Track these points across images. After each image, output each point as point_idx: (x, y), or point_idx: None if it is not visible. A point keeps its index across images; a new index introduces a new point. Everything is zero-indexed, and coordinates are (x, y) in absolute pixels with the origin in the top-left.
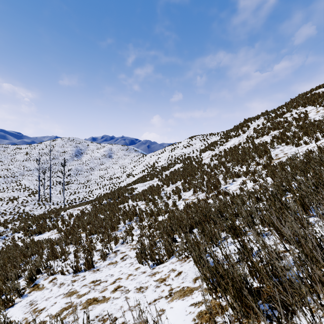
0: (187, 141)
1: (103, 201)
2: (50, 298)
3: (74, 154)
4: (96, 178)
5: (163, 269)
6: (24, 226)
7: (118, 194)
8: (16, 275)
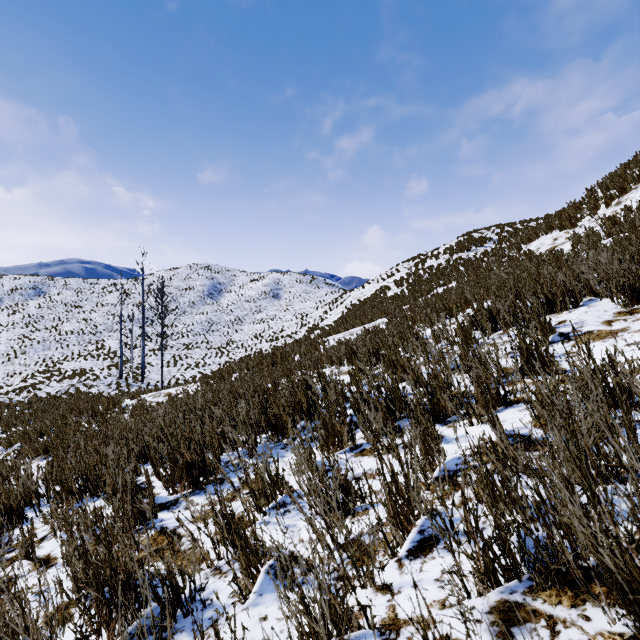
0: (456, 241)
1: (231, 375)
2: None
3: (207, 293)
4: (245, 338)
5: None
6: (26, 429)
7: (273, 356)
8: None
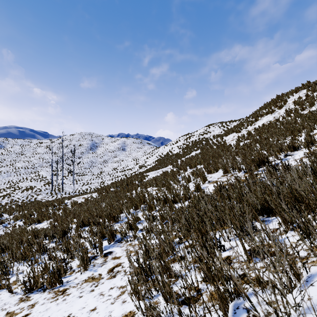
0: (203, 129)
1: (110, 189)
2: None
3: (89, 147)
4: (109, 170)
5: None
6: (25, 213)
7: (127, 182)
8: None
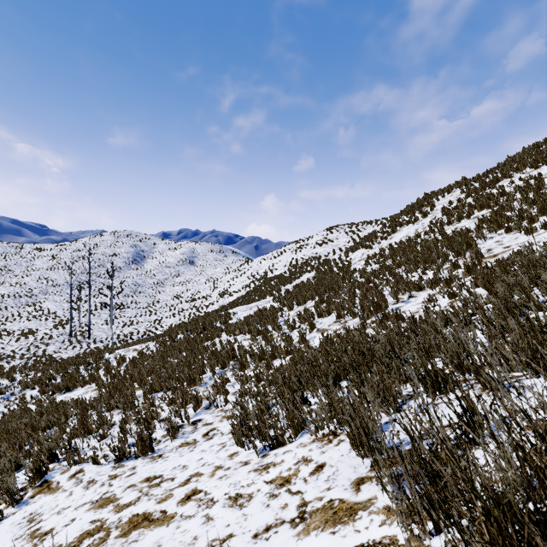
0: (322, 234)
1: (177, 336)
2: (67, 509)
3: (132, 259)
4: (168, 299)
5: (284, 458)
6: (41, 377)
7: (204, 324)
8: (12, 464)
